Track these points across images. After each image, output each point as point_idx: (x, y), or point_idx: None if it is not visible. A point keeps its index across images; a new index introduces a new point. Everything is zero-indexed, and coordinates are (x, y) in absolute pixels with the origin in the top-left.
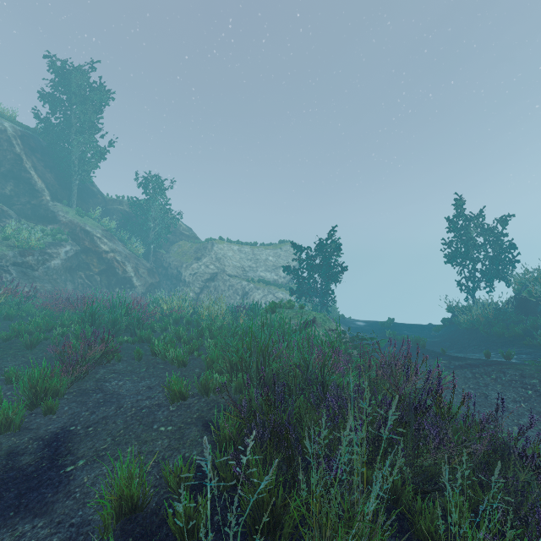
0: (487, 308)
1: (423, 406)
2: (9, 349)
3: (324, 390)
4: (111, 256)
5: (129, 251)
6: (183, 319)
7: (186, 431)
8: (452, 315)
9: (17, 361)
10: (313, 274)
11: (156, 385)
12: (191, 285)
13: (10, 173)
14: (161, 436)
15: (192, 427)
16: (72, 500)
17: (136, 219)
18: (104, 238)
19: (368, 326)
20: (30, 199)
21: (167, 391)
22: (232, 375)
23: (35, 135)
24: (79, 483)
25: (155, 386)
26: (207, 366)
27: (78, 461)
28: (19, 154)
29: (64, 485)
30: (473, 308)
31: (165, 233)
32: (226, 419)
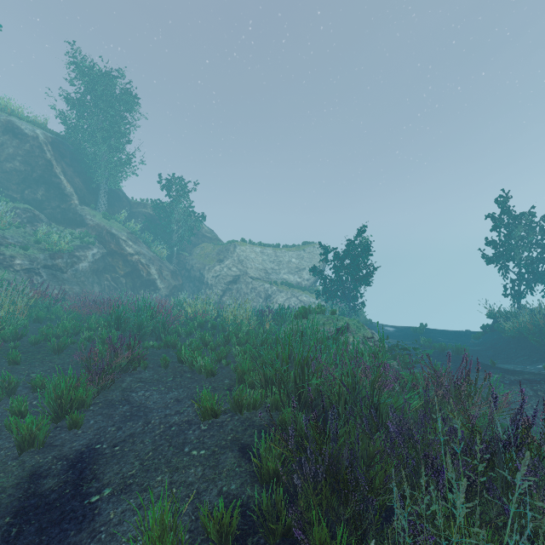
0: (536, 314)
1: (514, 443)
2: (37, 353)
3: (377, 413)
4: (135, 259)
5: (153, 253)
6: (207, 323)
7: (221, 457)
8: (493, 322)
9: (44, 366)
10: (340, 276)
11: (185, 398)
12: (213, 287)
13: (41, 179)
14: (194, 462)
15: (227, 452)
16: (96, 542)
17: (160, 222)
18: (129, 241)
19: (398, 332)
20: (60, 203)
21: (197, 406)
22: (266, 390)
23: (64, 141)
24: (105, 520)
25: (183, 399)
26: (238, 377)
27: (103, 489)
28: (49, 160)
29: (88, 521)
30: (520, 314)
31: (188, 235)
32: (267, 447)
